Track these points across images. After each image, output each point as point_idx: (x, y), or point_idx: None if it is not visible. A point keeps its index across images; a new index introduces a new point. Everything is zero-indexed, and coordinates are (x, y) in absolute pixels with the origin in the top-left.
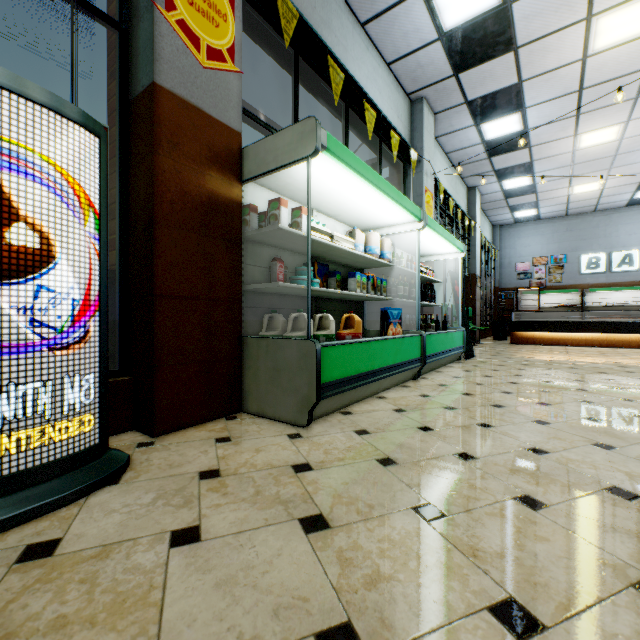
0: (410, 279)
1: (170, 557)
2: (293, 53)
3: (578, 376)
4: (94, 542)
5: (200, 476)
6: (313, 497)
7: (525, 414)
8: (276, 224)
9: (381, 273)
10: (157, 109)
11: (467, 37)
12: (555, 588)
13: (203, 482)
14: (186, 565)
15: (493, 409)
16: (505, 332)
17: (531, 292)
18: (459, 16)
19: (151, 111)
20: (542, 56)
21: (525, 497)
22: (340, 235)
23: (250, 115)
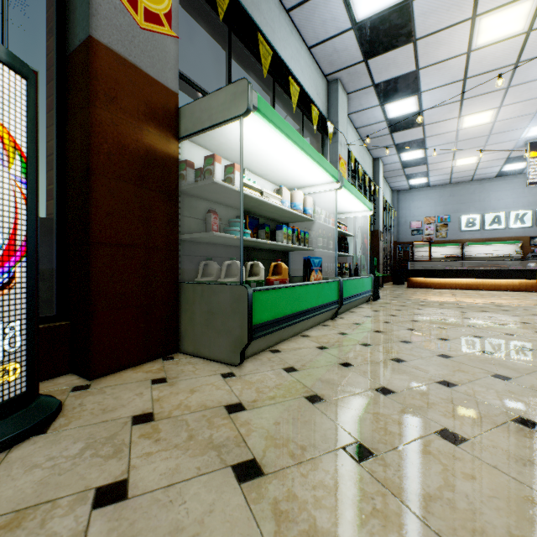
0: (327, 233)
1: (91, 522)
2: (227, 29)
3: (466, 314)
4: (6, 507)
5: (133, 421)
6: (246, 440)
7: (430, 349)
8: (211, 178)
9: (303, 227)
10: (94, 62)
11: (375, 28)
12: (493, 535)
13: (135, 428)
14: (108, 531)
15: (402, 345)
16: (402, 278)
17: (422, 245)
18: (369, 9)
19: (87, 64)
20: (435, 48)
21: (445, 431)
22: (269, 192)
23: (187, 80)
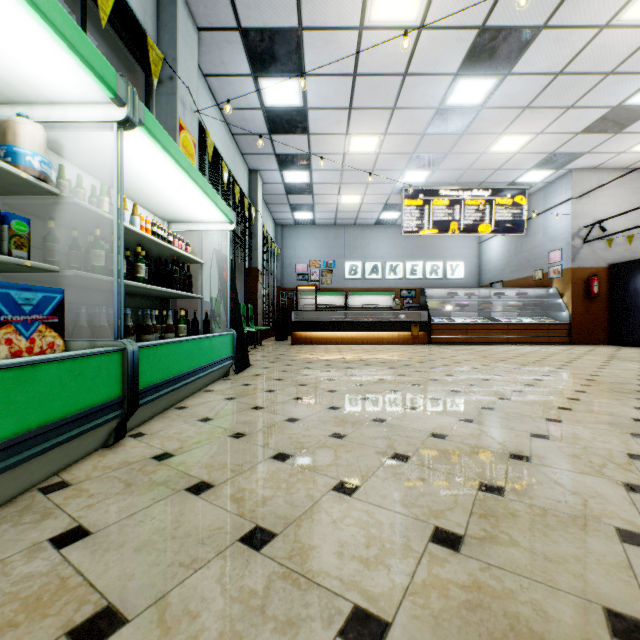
0: (145, 250)
1: None
2: None
3: (364, 389)
4: None
5: None
6: None
7: (320, 573)
8: None
9: (61, 221)
10: None
11: None
12: None
13: None
14: None
15: (243, 570)
16: (287, 332)
17: (308, 293)
18: None
19: None
20: None
21: None
22: None
23: None
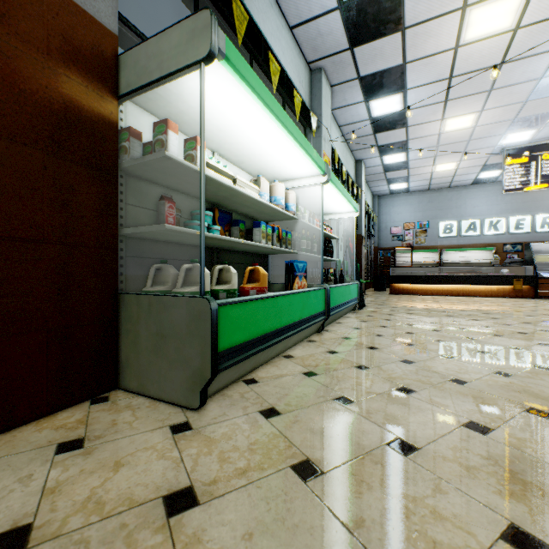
0: (311, 235)
1: None
2: None
3: (459, 324)
4: None
5: None
6: None
7: (438, 371)
8: (161, 151)
9: (285, 227)
10: None
11: (363, 10)
12: None
13: None
14: None
15: (405, 366)
16: (384, 284)
17: (403, 251)
18: None
19: None
20: (424, 40)
21: (515, 532)
22: (244, 180)
23: (137, 31)
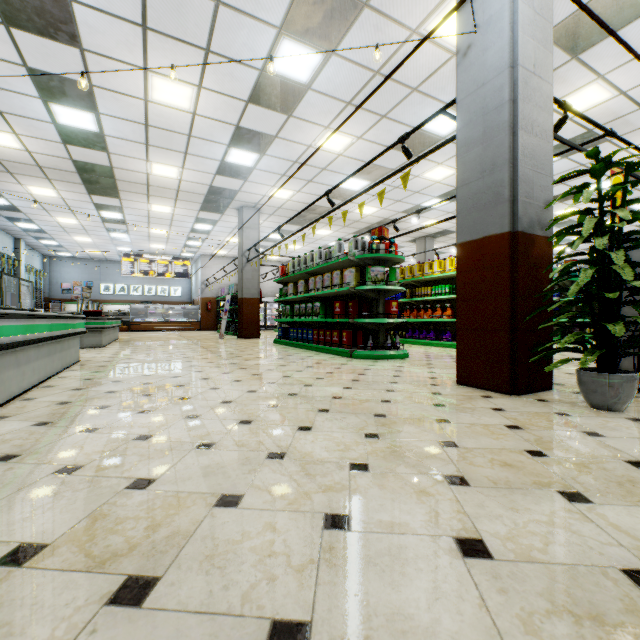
0: None
1: None
2: None
3: None
4: None
5: None
6: None
7: None
8: None
9: None
10: None
11: None
12: None
13: None
14: None
15: None
16: None
17: (71, 302)
18: None
19: None
20: (38, 217)
21: None
22: None
23: None
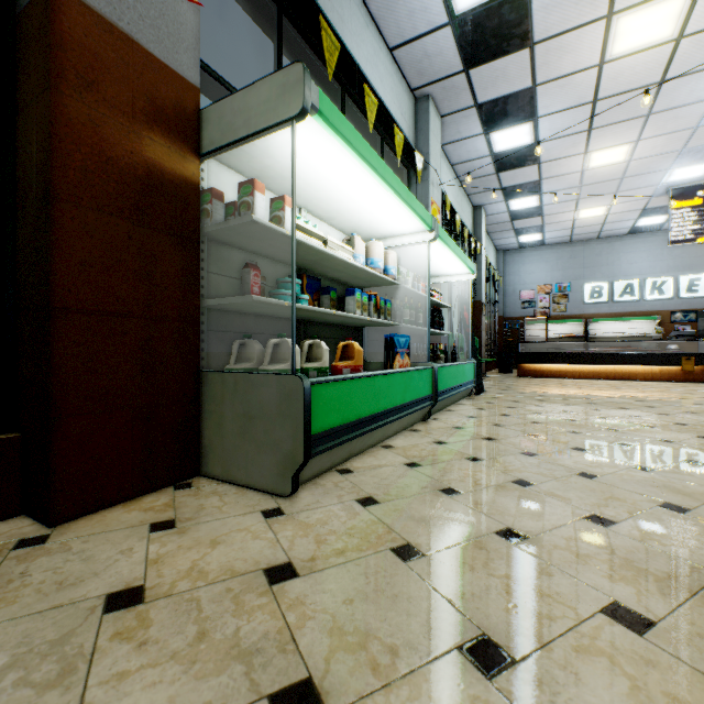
0: (416, 303)
1: None
2: (275, 9)
3: (601, 413)
4: None
5: (106, 605)
6: (297, 638)
7: (564, 464)
8: (248, 215)
9: (383, 294)
10: (57, 22)
11: (480, 25)
12: None
13: (108, 618)
14: None
15: (525, 458)
16: (511, 364)
17: (536, 322)
18: None
19: (47, 24)
20: (559, 57)
21: (617, 608)
22: (335, 241)
23: (216, 75)
